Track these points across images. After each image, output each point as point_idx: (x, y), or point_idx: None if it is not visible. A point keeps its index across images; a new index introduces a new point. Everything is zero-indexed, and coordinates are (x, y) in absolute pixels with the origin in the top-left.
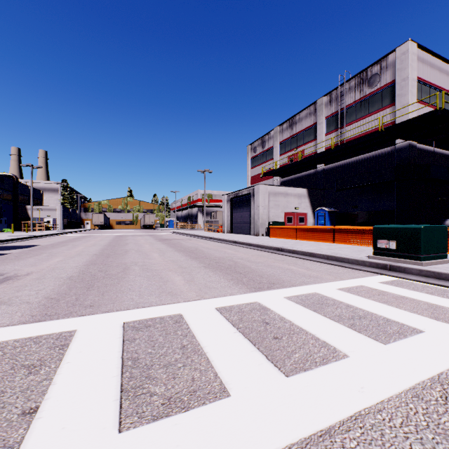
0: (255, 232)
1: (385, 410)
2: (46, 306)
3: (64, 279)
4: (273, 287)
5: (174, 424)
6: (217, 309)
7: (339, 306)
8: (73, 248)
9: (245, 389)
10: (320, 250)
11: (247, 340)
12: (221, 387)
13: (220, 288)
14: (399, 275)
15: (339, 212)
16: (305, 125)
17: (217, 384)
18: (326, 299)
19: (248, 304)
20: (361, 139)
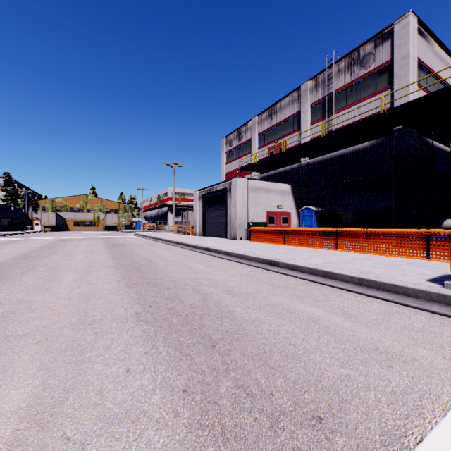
0: (231, 235)
1: None
2: None
3: None
4: None
5: None
6: None
7: None
8: None
9: None
10: (336, 266)
11: None
12: None
13: None
14: None
15: (327, 211)
16: (287, 114)
17: None
18: None
19: None
20: (358, 124)
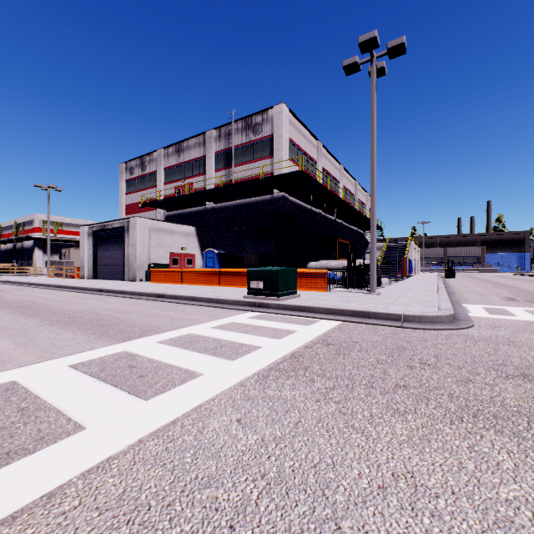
0: (130, 277)
1: (218, 398)
2: None
3: None
4: (147, 335)
5: (17, 466)
6: (72, 366)
7: (208, 341)
8: None
9: (104, 419)
10: (204, 294)
11: (109, 385)
12: (76, 426)
13: (76, 345)
14: (263, 310)
15: (228, 254)
16: (194, 155)
17: (71, 426)
18: (198, 337)
19: (114, 354)
20: (246, 183)
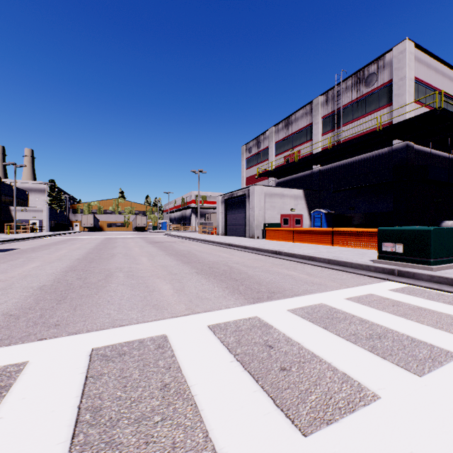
0: (250, 234)
1: None
2: (0, 326)
3: (34, 289)
4: (274, 298)
5: None
6: (210, 328)
7: (352, 321)
8: (55, 251)
9: None
10: (320, 254)
11: (247, 374)
12: None
13: (214, 299)
14: (409, 281)
15: (336, 213)
16: (301, 125)
17: None
18: (336, 312)
19: (247, 319)
20: (359, 139)
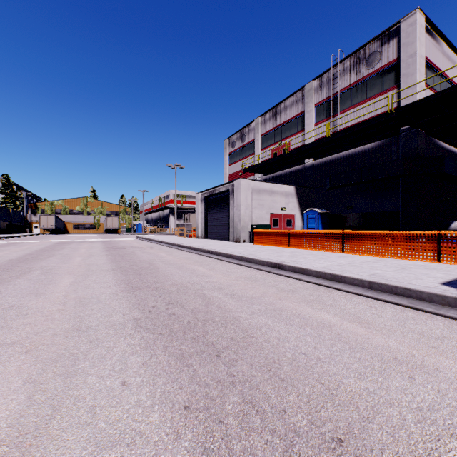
0: (234, 238)
1: None
2: None
3: None
4: None
5: None
6: None
7: None
8: None
9: None
10: (344, 269)
11: None
12: None
13: None
14: None
15: (332, 213)
16: (291, 114)
17: None
18: None
19: None
20: (364, 123)
